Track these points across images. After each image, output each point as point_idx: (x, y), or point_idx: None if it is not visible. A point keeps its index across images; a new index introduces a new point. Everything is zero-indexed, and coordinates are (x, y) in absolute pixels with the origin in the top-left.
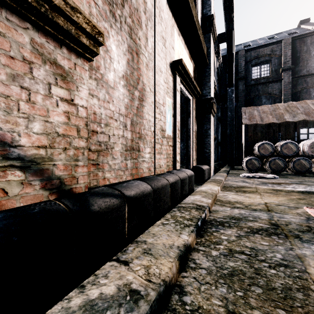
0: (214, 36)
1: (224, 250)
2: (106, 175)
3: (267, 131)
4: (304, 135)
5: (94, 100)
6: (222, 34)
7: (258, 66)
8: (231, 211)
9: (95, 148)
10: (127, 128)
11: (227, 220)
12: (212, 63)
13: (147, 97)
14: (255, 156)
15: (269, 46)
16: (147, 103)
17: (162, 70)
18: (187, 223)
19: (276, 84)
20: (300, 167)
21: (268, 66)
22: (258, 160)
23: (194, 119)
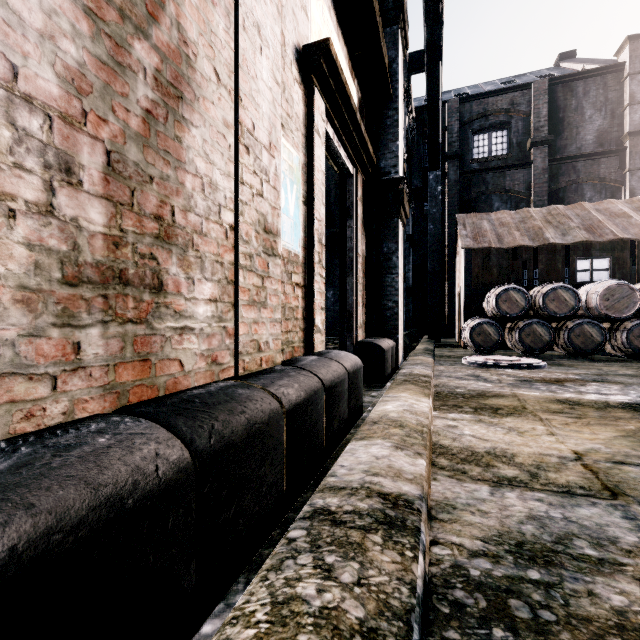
0: (405, 38)
1: None
2: None
3: (510, 263)
4: (585, 274)
5: None
6: (417, 53)
7: (486, 134)
8: (499, 503)
9: None
10: (82, 181)
11: (511, 570)
12: (400, 97)
13: (202, 98)
14: (490, 317)
15: (506, 93)
16: (205, 120)
17: (267, 37)
18: None
19: (521, 172)
20: (583, 341)
21: (505, 135)
22: (497, 327)
23: (360, 225)
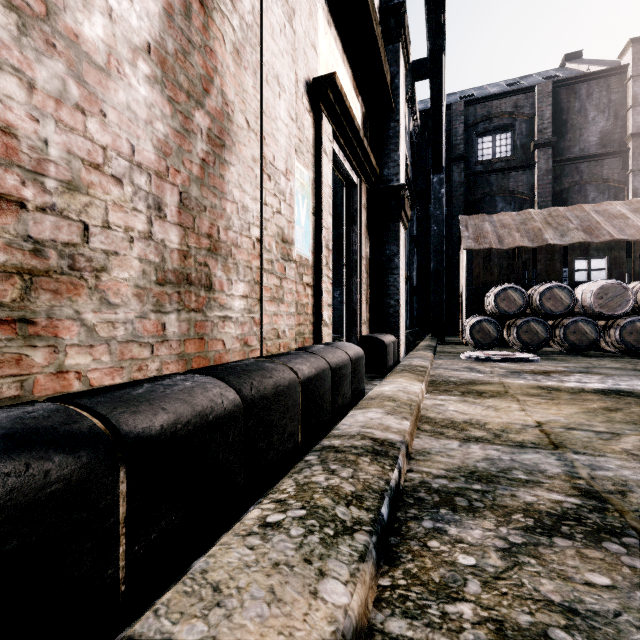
0: (407, 53)
1: (481, 633)
2: (69, 360)
3: (510, 264)
4: (583, 273)
5: (4, 81)
6: (421, 61)
7: (490, 136)
8: (464, 451)
9: (13, 261)
10: (166, 214)
11: (461, 484)
12: (402, 110)
13: (238, 142)
14: (490, 315)
15: (510, 96)
16: (239, 159)
17: (284, 83)
18: (345, 519)
19: (525, 174)
20: (578, 338)
21: (509, 137)
22: (496, 324)
23: (364, 230)
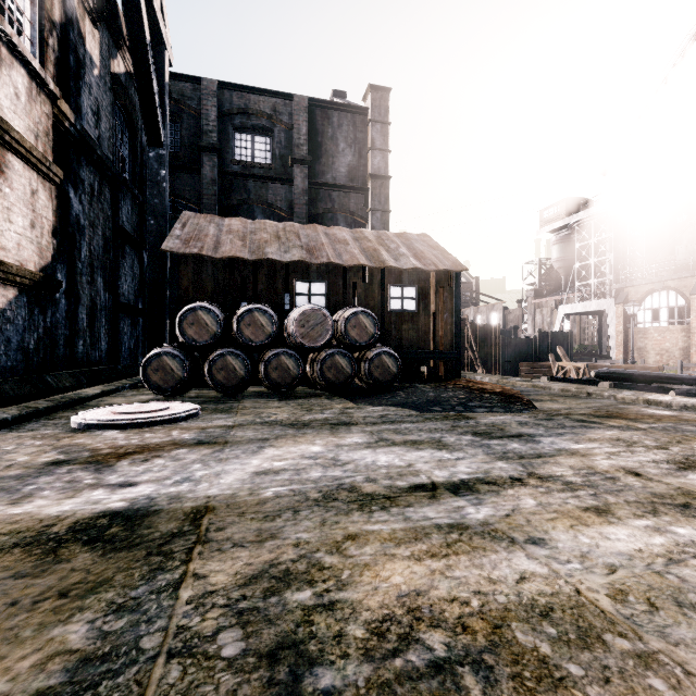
0: None
1: None
2: None
3: (228, 279)
4: (305, 298)
5: None
6: None
7: (249, 135)
8: None
9: None
10: None
11: None
12: None
13: None
14: (180, 345)
15: (269, 96)
16: None
17: None
18: None
19: (283, 188)
20: (280, 375)
21: (269, 143)
22: (181, 359)
23: None
